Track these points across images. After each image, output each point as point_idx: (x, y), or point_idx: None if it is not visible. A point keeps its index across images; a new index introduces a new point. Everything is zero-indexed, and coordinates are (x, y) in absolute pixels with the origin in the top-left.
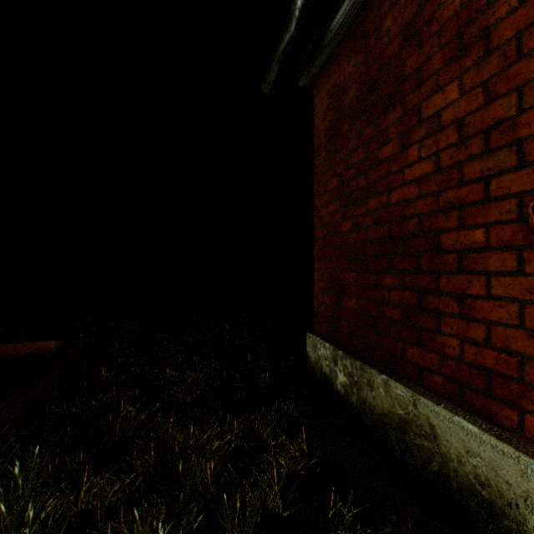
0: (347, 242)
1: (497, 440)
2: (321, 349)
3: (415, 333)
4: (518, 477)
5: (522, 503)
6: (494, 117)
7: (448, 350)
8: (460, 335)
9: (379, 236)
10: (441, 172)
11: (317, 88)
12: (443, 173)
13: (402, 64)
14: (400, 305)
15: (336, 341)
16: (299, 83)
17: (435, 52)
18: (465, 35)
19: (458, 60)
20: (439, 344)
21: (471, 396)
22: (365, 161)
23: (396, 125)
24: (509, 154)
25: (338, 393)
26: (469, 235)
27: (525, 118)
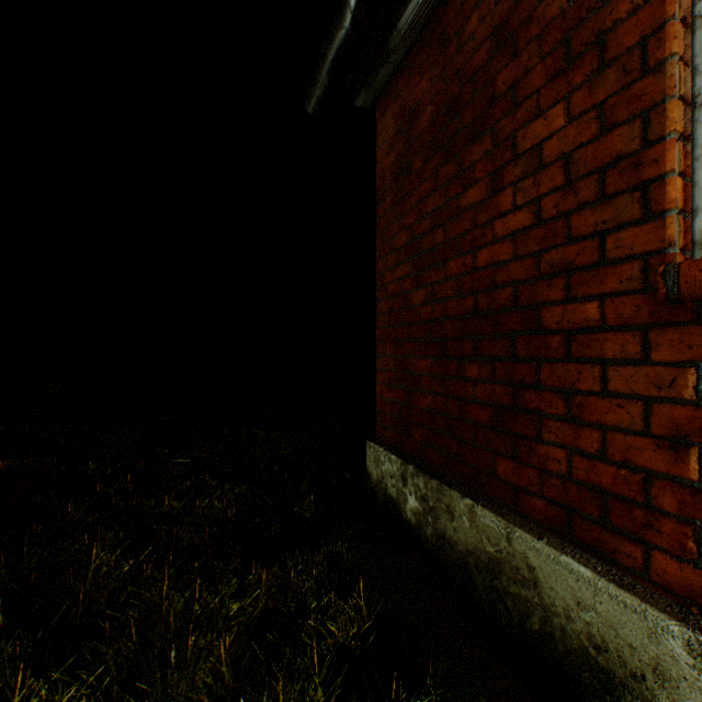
0: (420, 318)
1: (617, 588)
2: (386, 463)
3: (509, 441)
4: (645, 638)
5: (650, 674)
6: (611, 151)
7: (552, 464)
8: (567, 445)
9: (461, 311)
10: (543, 225)
11: (381, 109)
12: (545, 226)
13: (492, 80)
14: (489, 404)
15: (406, 452)
16: (356, 101)
17: (534, 63)
18: (574, 41)
19: (565, 75)
20: (540, 456)
21: (581, 527)
22: (444, 209)
23: (484, 161)
24: (631, 202)
25: (408, 523)
26: (579, 310)
27: (652, 154)
